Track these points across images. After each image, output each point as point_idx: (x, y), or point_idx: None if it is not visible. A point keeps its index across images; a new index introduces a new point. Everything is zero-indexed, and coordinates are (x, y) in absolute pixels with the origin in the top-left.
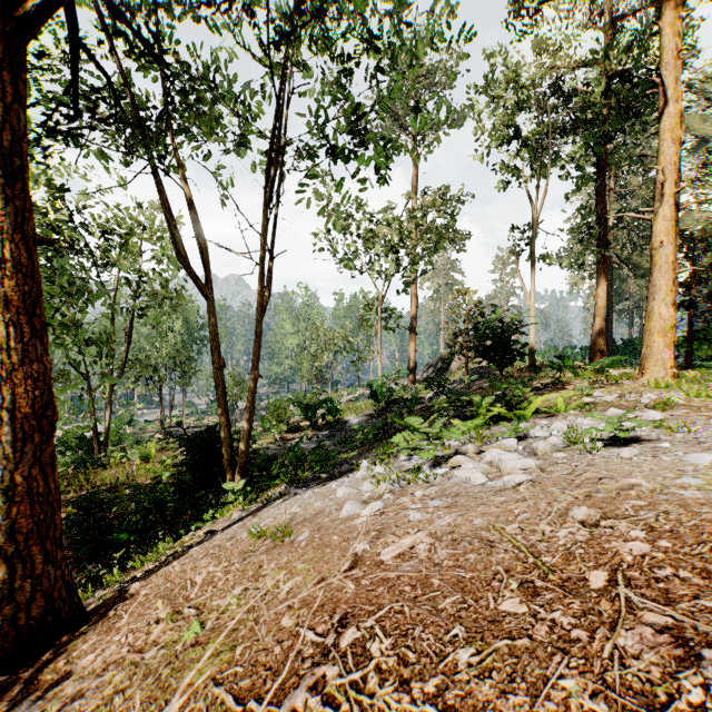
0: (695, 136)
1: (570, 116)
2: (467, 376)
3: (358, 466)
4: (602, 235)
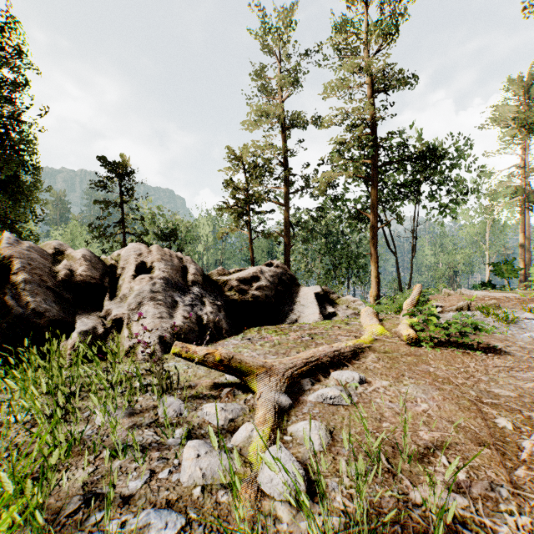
0: None
1: None
2: None
3: None
4: None
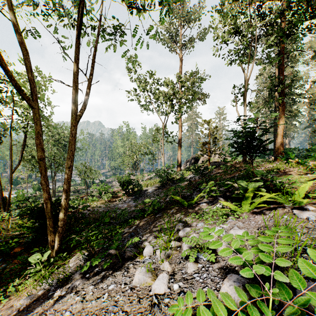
0: (314, 51)
1: (269, 20)
2: (210, 166)
3: (141, 253)
4: (282, 90)
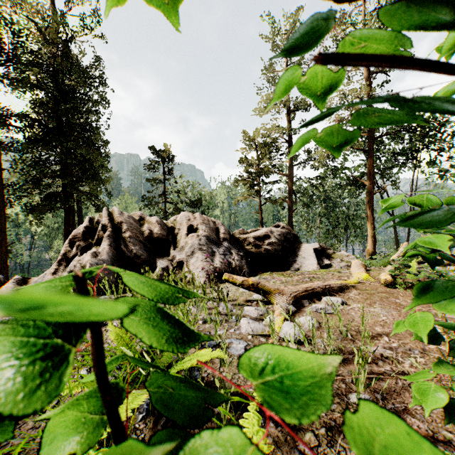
0: None
1: None
2: None
3: None
4: None
